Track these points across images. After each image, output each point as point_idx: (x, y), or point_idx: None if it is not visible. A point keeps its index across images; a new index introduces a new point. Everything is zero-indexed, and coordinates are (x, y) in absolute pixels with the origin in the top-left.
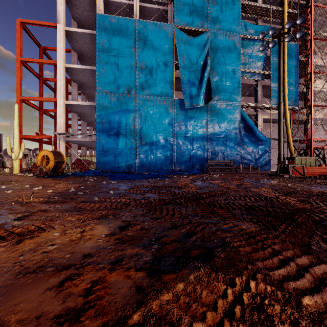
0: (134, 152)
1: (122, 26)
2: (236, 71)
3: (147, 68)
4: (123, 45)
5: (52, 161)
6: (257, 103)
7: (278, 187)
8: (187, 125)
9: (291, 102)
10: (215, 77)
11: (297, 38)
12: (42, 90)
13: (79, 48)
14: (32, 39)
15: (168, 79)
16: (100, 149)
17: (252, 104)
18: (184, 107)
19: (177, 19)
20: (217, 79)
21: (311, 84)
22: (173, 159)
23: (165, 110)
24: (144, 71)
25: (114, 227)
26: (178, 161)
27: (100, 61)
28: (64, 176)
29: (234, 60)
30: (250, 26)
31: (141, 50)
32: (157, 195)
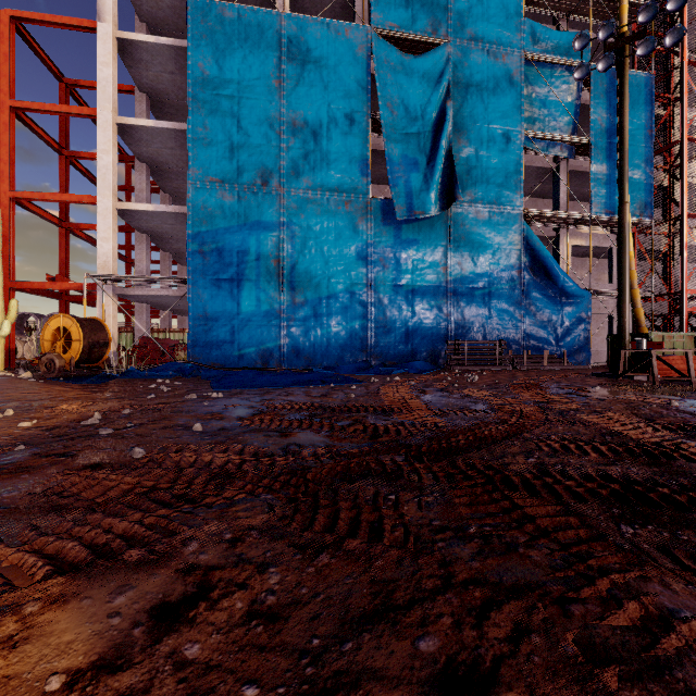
0: (278, 320)
1: (249, 28)
2: (512, 135)
3: (307, 127)
4: (251, 71)
5: (78, 343)
6: (560, 211)
7: (650, 409)
8: (401, 259)
9: (636, 209)
10: (465, 149)
11: (665, 46)
12: (66, 180)
13: (153, 83)
14: (42, 59)
15: (357, 152)
16: (197, 314)
17: (549, 213)
18: (394, 218)
19: (377, 14)
20: (469, 155)
21: (682, 166)
22: (369, 338)
23: (350, 223)
24: (300, 133)
25: (132, 614)
26: (380, 342)
27: (198, 109)
28: (100, 378)
29: (507, 111)
30: (543, 34)
31: (294, 85)
32: (325, 438)
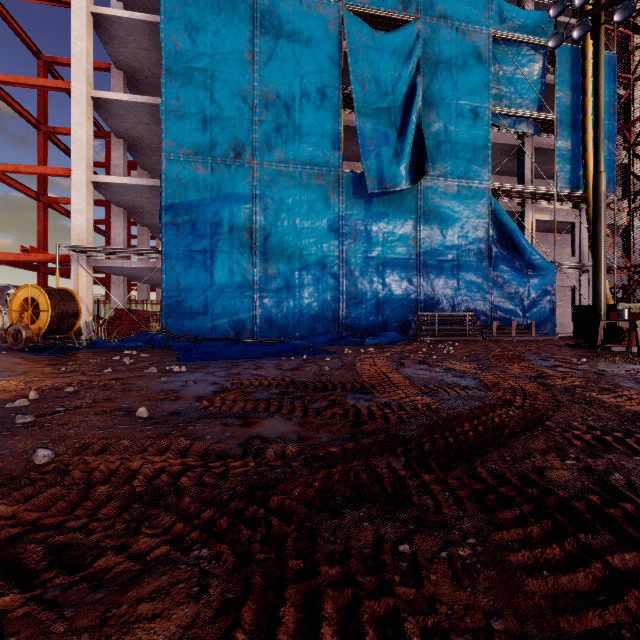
0: (250, 292)
1: (222, 2)
2: (480, 111)
3: (280, 101)
4: (224, 45)
5: (46, 313)
6: (527, 186)
7: None
8: (372, 232)
9: None
10: (435, 124)
11: None
12: (44, 155)
13: (129, 60)
14: (18, 35)
15: (329, 126)
16: (170, 285)
17: (515, 188)
18: (365, 191)
19: None
20: (438, 130)
21: None
22: (341, 309)
23: (322, 196)
24: (273, 106)
25: None
26: (351, 313)
27: (171, 81)
28: (62, 349)
29: (475, 87)
30: (510, 13)
31: (267, 59)
32: (297, 427)
